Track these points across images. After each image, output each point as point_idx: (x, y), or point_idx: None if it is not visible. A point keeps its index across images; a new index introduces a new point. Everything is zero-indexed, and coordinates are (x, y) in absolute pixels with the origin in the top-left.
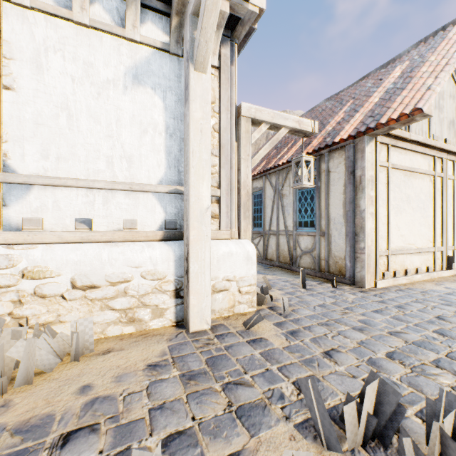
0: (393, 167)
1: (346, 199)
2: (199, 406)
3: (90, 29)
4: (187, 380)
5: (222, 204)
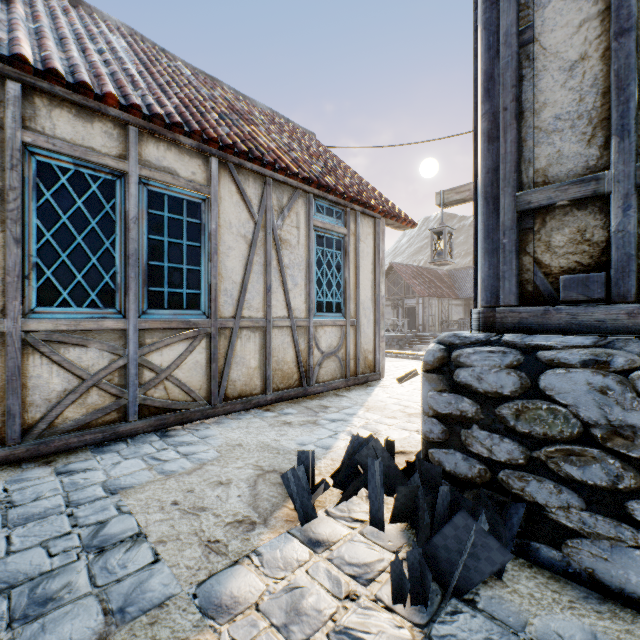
0: None
1: (377, 281)
2: None
3: None
4: None
5: None
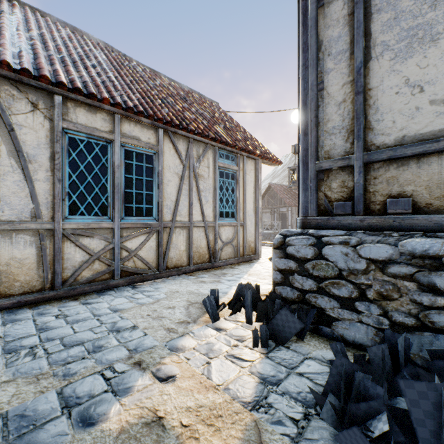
0: None
1: (257, 198)
2: None
3: None
4: None
5: None
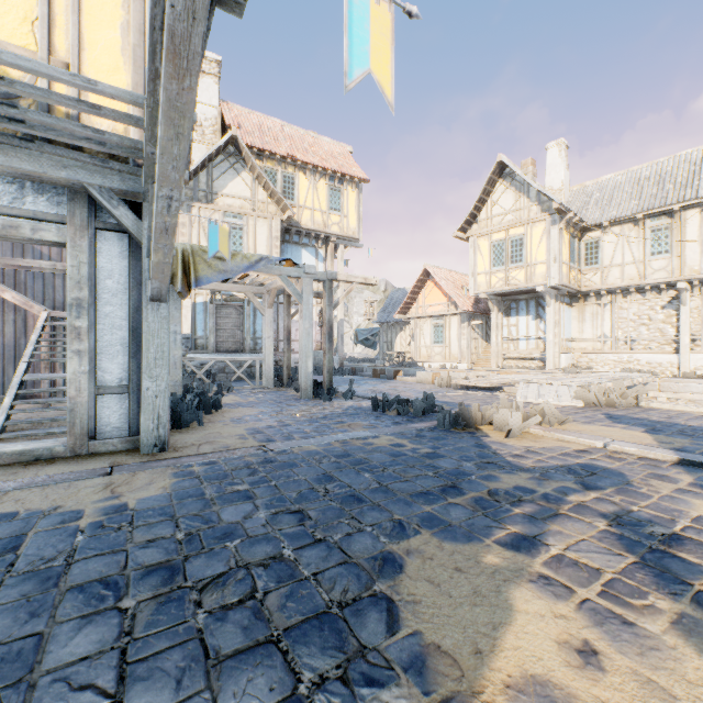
0: None
1: None
2: None
3: (650, 299)
4: None
5: (701, 341)
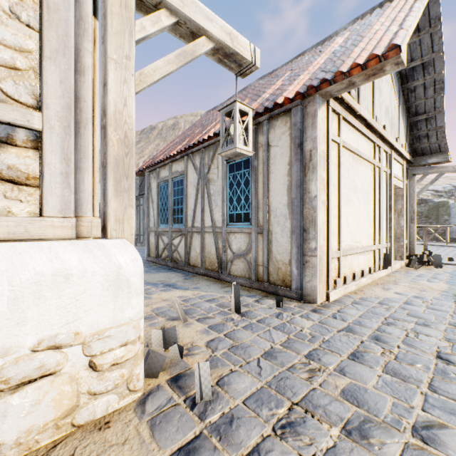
0: (344, 146)
1: (292, 182)
2: None
3: None
4: None
5: (49, 152)
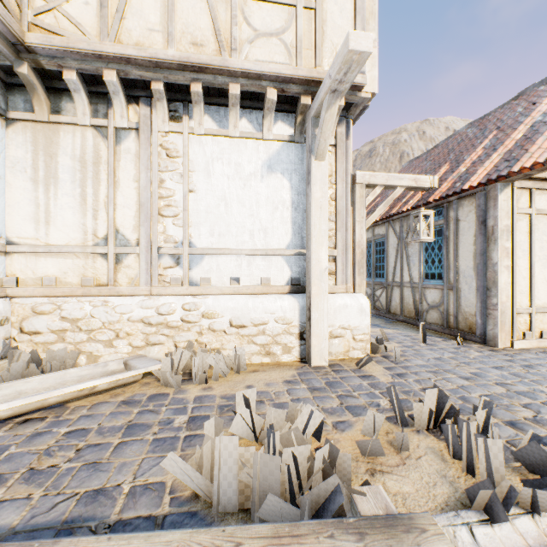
0: (539, 213)
1: (476, 251)
2: (321, 402)
3: (238, 139)
4: (312, 390)
5: (338, 263)
